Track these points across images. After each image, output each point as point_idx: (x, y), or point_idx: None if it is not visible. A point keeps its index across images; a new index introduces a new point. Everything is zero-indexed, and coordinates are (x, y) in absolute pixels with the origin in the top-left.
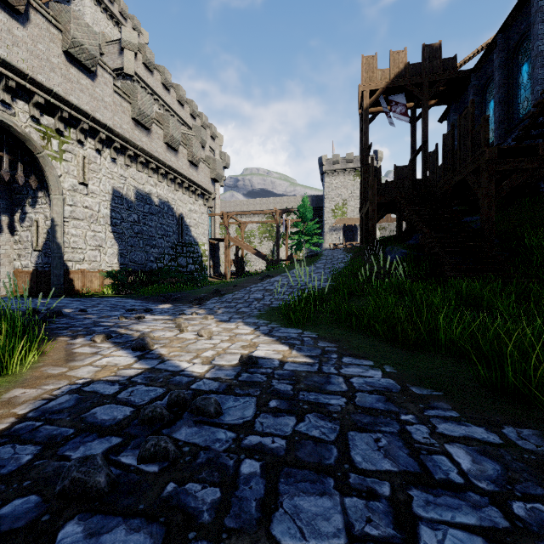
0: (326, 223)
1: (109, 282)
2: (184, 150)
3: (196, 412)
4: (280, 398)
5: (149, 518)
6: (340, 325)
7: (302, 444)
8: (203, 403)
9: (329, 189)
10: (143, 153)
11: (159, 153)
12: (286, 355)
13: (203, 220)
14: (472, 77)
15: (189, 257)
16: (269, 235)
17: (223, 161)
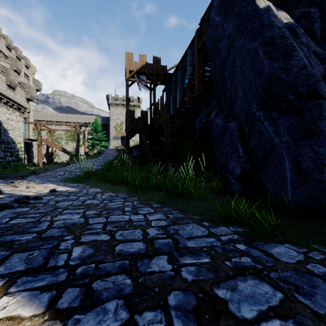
0: (111, 134)
1: None
2: (3, 77)
3: (34, 199)
4: (63, 195)
5: (26, 207)
6: (98, 182)
7: (67, 199)
8: (36, 196)
9: (113, 114)
10: None
11: None
12: (69, 189)
13: (19, 126)
14: (172, 77)
15: (7, 151)
16: (73, 138)
17: (36, 86)
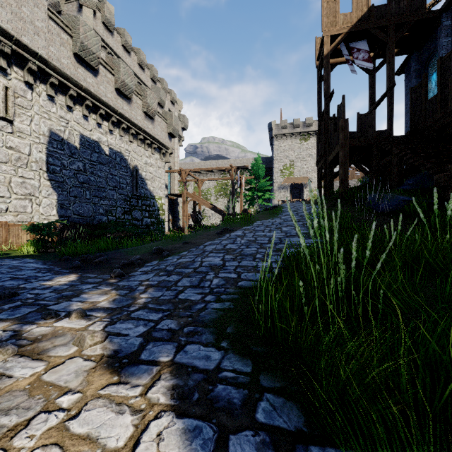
0: (275, 182)
1: (35, 237)
2: (139, 101)
3: None
4: None
5: None
6: None
7: None
8: None
9: (278, 152)
10: (89, 95)
11: (109, 98)
12: None
13: (160, 174)
14: (443, 17)
15: (144, 210)
16: (223, 192)
17: (181, 123)
